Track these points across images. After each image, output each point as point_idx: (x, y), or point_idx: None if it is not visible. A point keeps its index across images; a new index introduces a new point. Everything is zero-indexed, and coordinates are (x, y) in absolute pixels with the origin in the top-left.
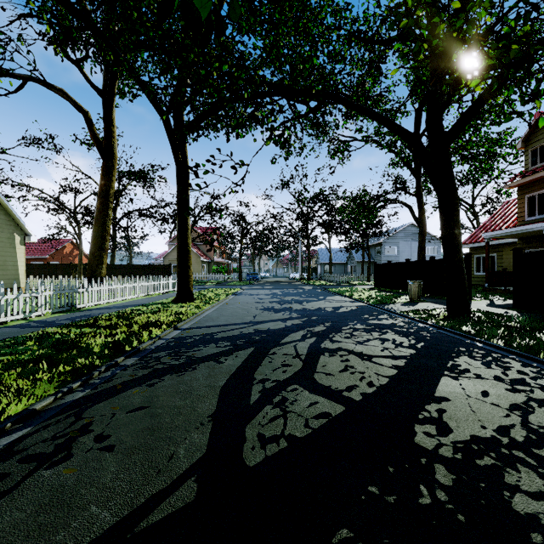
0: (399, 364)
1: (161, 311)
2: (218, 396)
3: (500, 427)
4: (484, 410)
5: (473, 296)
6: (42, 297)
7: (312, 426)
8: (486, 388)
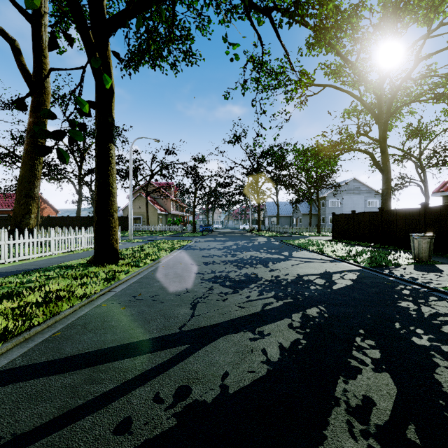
0: None
1: (24, 292)
2: None
3: None
4: None
5: None
6: None
7: None
8: None
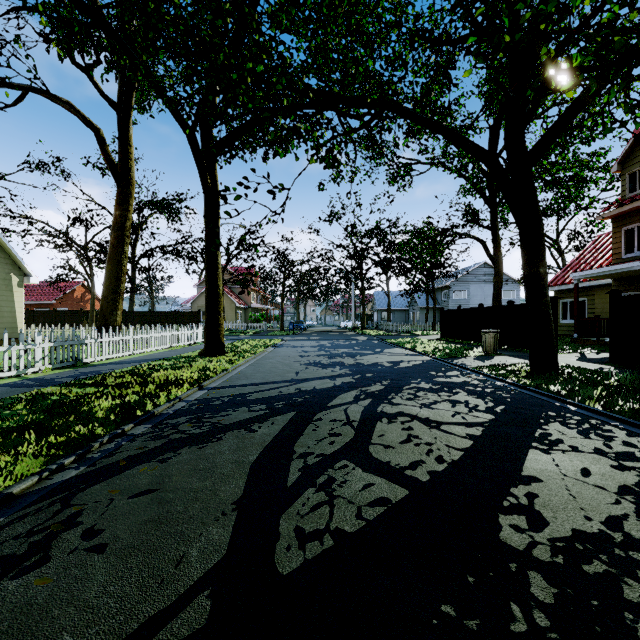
0: (474, 433)
1: (185, 366)
2: (246, 475)
3: (609, 519)
4: (587, 494)
5: (559, 348)
6: (40, 349)
7: (366, 516)
8: (586, 464)
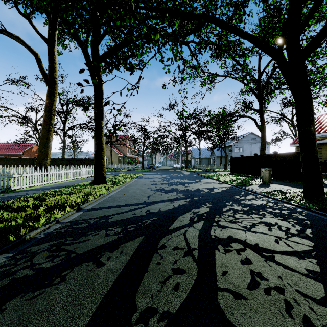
0: (313, 268)
1: (76, 192)
2: None
3: None
4: None
5: None
6: None
7: None
8: None
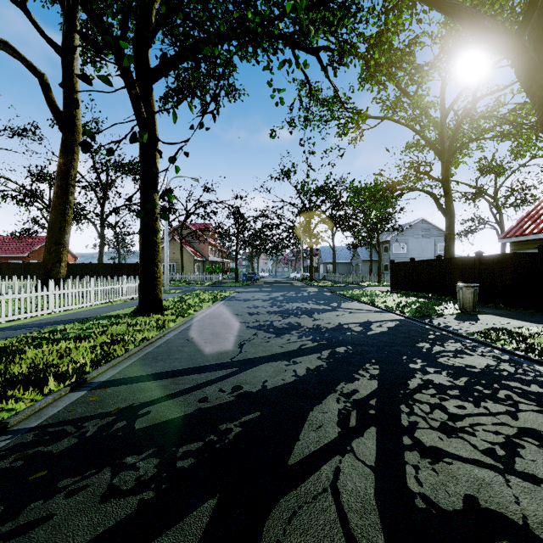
0: None
1: (92, 335)
2: None
3: None
4: None
5: None
6: None
7: None
8: None
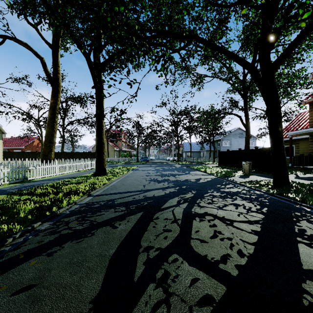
0: (256, 229)
1: (83, 182)
2: (105, 269)
3: None
4: None
5: None
6: (2, 173)
7: None
8: None
